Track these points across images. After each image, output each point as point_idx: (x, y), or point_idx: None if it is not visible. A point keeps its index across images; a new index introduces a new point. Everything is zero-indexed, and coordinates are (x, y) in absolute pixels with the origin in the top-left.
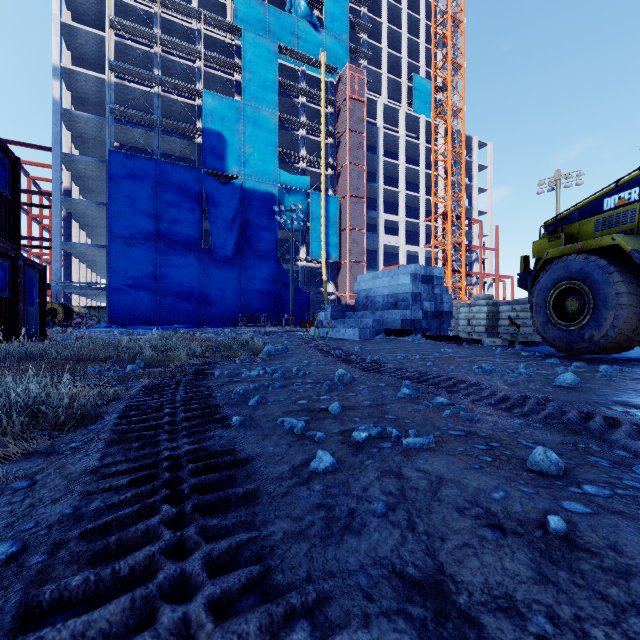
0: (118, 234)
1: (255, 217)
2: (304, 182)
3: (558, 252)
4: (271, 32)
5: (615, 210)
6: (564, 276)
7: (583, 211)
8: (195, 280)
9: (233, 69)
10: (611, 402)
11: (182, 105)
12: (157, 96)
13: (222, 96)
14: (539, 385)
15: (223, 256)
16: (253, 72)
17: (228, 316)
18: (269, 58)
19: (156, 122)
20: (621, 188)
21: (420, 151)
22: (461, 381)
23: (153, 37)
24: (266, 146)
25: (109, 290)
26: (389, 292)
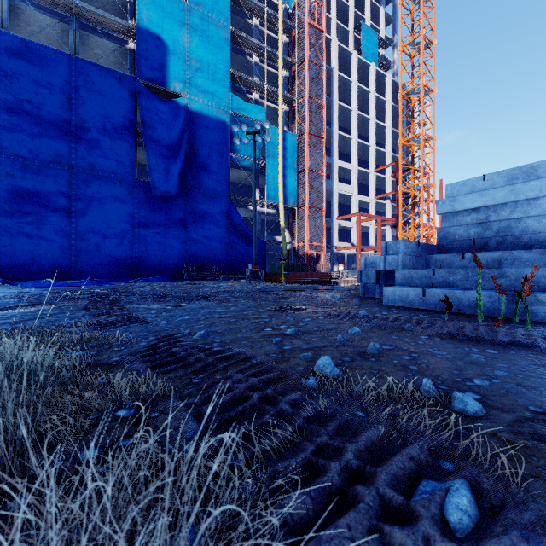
0: (10, 150)
1: (203, 147)
2: (259, 113)
3: None
4: None
5: None
6: None
7: None
8: (126, 220)
9: None
10: None
11: None
12: None
13: None
14: None
15: (163, 191)
16: None
17: (170, 267)
18: None
19: (71, 8)
20: None
21: (370, 100)
22: None
23: None
24: (216, 63)
25: None
26: None
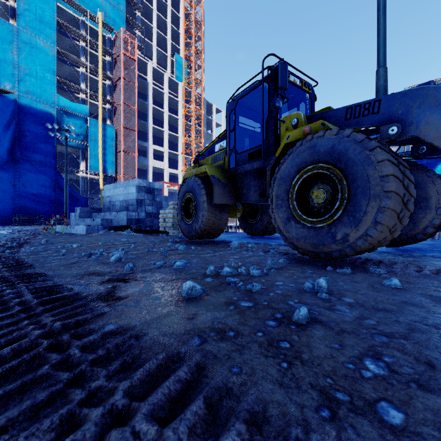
0: None
1: (31, 131)
2: (83, 109)
3: (188, 174)
4: None
5: (218, 152)
6: (187, 190)
7: (209, 151)
8: None
9: None
10: (99, 272)
11: None
12: None
13: None
14: (92, 263)
15: None
16: (29, 4)
17: None
18: None
19: None
20: (221, 139)
21: (179, 106)
22: (22, 264)
23: None
24: (44, 72)
25: None
26: (123, 198)
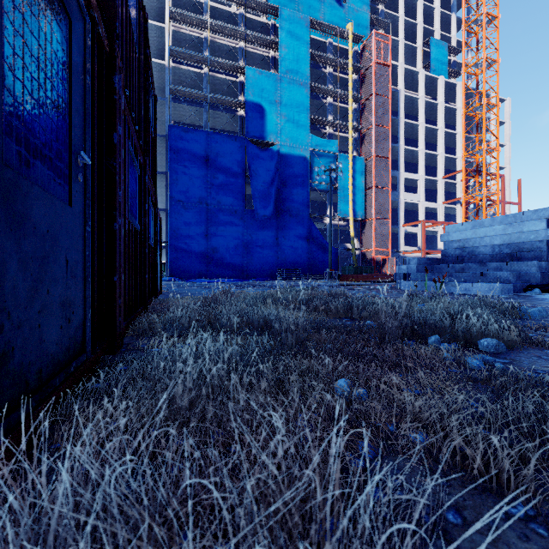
0: (176, 198)
1: (290, 179)
2: (333, 145)
3: None
4: (300, 11)
5: None
6: None
7: None
8: (239, 238)
9: (270, 46)
10: None
11: (226, 83)
12: (206, 76)
13: (262, 71)
14: None
15: (263, 216)
16: (288, 46)
17: (267, 270)
18: (302, 32)
19: (206, 98)
20: None
21: (438, 111)
22: None
23: (204, 23)
24: (299, 114)
25: (169, 248)
26: (503, 241)
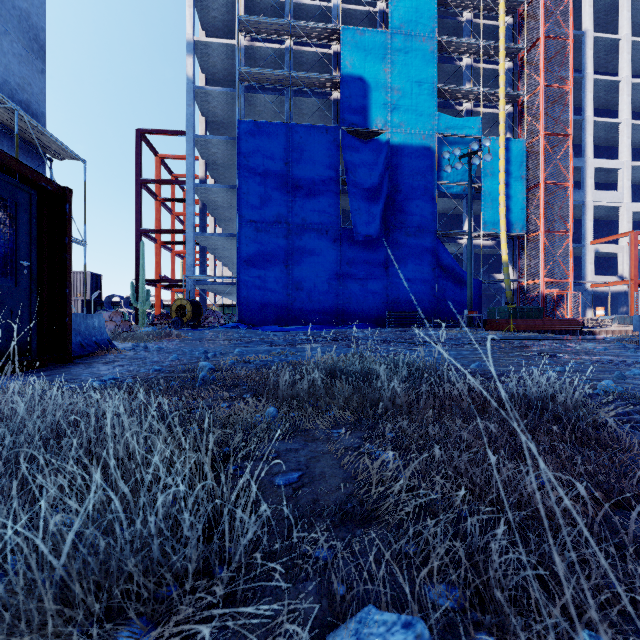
0: (247, 218)
1: (405, 182)
2: (473, 125)
3: None
4: None
5: None
6: None
7: None
8: (331, 269)
9: None
10: None
11: (315, 59)
12: (288, 51)
13: (364, 30)
14: None
15: (365, 236)
16: None
17: (371, 314)
18: None
19: (287, 81)
20: None
21: None
22: None
23: None
24: (420, 84)
25: (238, 284)
26: None
